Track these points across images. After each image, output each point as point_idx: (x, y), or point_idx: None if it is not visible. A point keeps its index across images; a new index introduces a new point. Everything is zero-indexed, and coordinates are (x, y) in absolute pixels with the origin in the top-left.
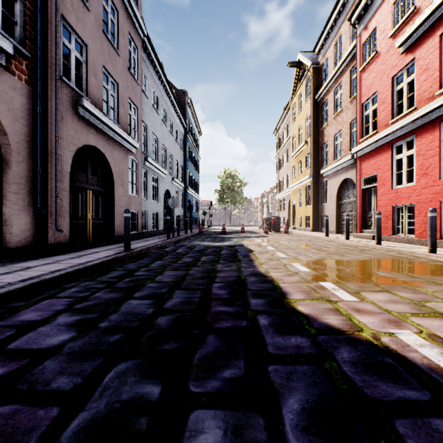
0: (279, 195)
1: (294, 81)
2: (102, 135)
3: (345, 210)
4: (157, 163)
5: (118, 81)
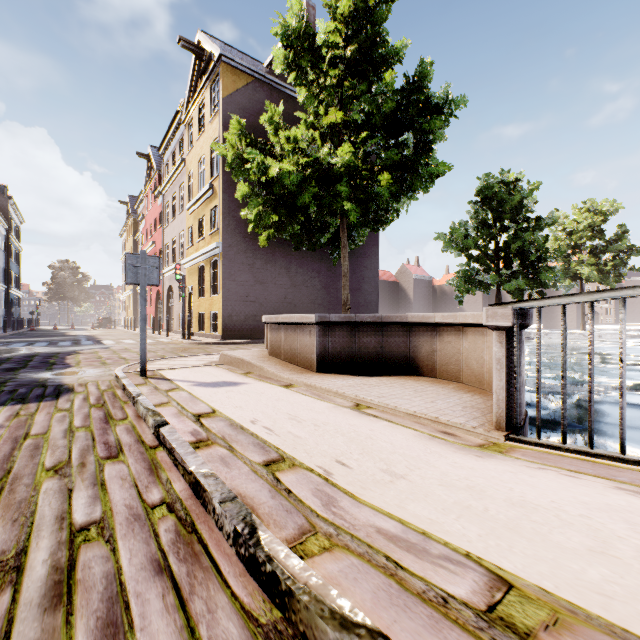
0: (123, 297)
1: (127, 212)
2: None
3: None
4: None
5: None
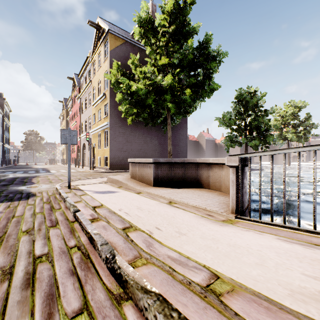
0: (61, 148)
1: (63, 106)
2: None
3: None
4: None
5: None
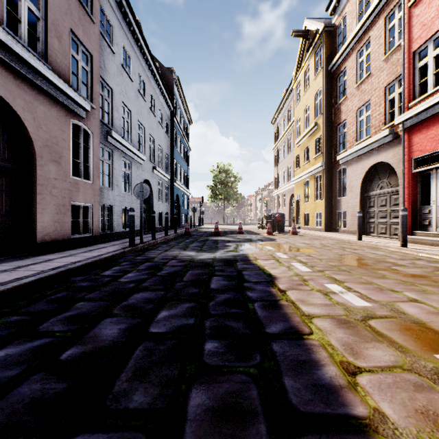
0: (279, 190)
1: (299, 55)
2: None
3: (373, 204)
4: (130, 144)
5: None
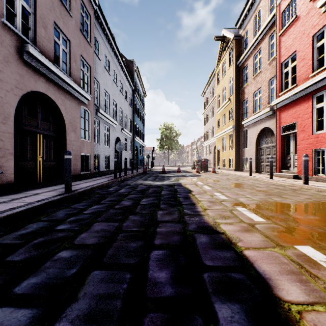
0: (206, 142)
1: (219, 52)
2: (52, 84)
3: (263, 153)
4: (109, 115)
5: (69, 38)
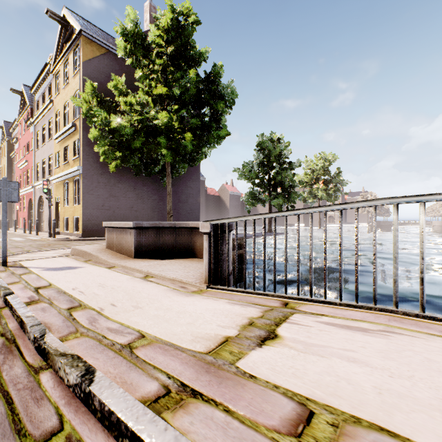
0: None
1: (2, 134)
2: None
3: None
4: None
5: None
